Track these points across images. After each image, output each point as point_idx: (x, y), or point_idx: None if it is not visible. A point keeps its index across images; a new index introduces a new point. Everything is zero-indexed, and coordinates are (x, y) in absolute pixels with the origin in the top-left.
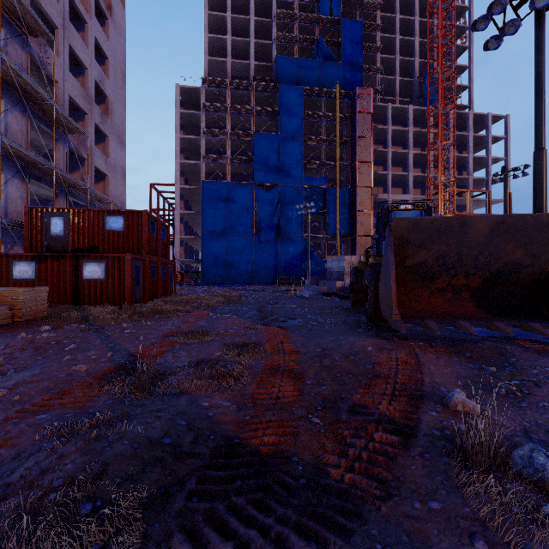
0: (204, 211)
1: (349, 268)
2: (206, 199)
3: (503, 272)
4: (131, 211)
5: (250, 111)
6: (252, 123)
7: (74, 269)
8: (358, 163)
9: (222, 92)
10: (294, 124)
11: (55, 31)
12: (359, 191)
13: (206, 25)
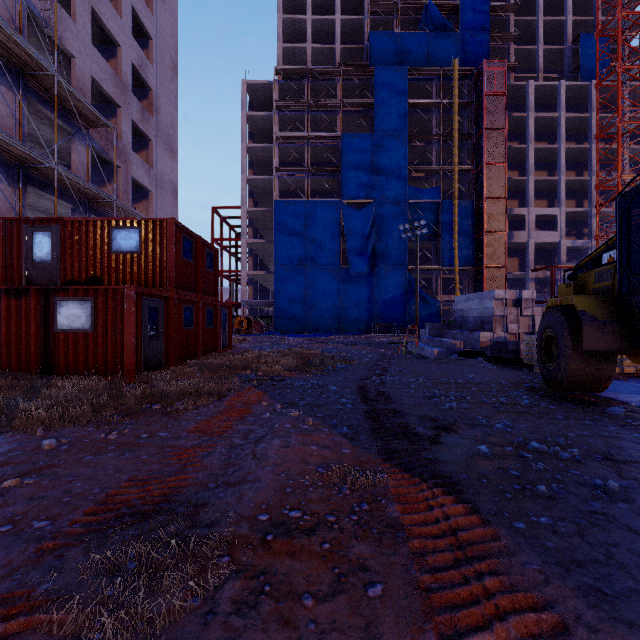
0: (277, 239)
1: (502, 310)
2: (279, 223)
3: None
4: (150, 220)
5: (336, 107)
6: (338, 122)
7: (42, 313)
8: (485, 165)
9: (300, 85)
10: (395, 119)
11: None
12: (488, 205)
13: (280, 4)
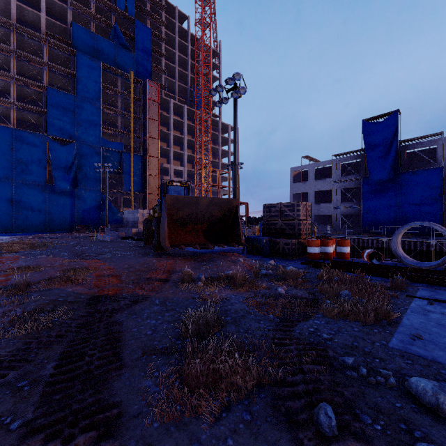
0: None
1: (142, 218)
2: None
3: (215, 222)
4: None
5: (43, 64)
6: (45, 76)
7: None
8: (148, 138)
9: (4, 31)
10: (92, 91)
11: None
12: (149, 159)
13: None
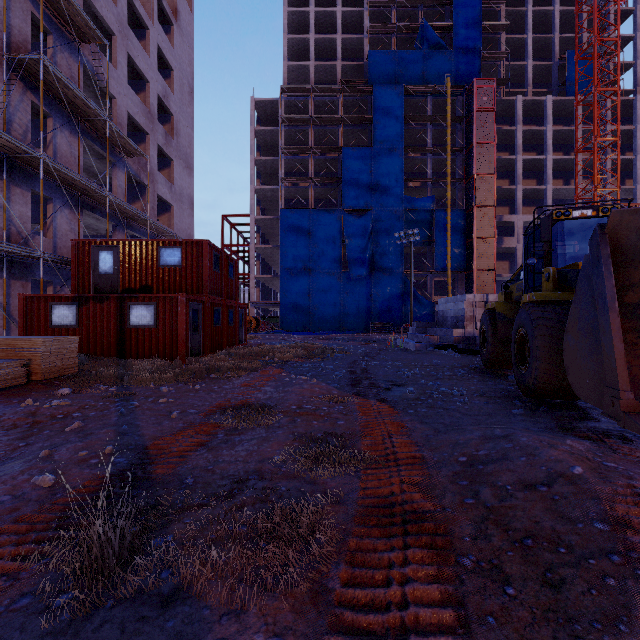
0: (283, 245)
1: (471, 311)
2: (285, 230)
3: None
4: (190, 241)
5: (338, 122)
6: (340, 135)
7: (119, 314)
8: (475, 176)
9: (304, 101)
10: (392, 133)
11: (112, 39)
12: (478, 213)
13: (285, 25)
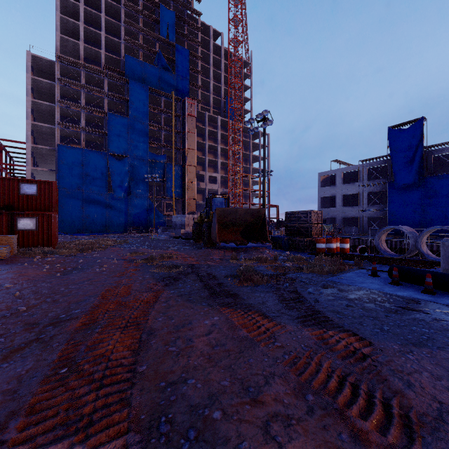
0: (60, 170)
1: (188, 221)
2: (62, 160)
3: (249, 225)
4: (43, 181)
5: (104, 94)
6: (105, 103)
7: (10, 223)
8: (187, 149)
9: (77, 70)
10: (141, 113)
11: None
12: (188, 168)
13: (58, 5)
